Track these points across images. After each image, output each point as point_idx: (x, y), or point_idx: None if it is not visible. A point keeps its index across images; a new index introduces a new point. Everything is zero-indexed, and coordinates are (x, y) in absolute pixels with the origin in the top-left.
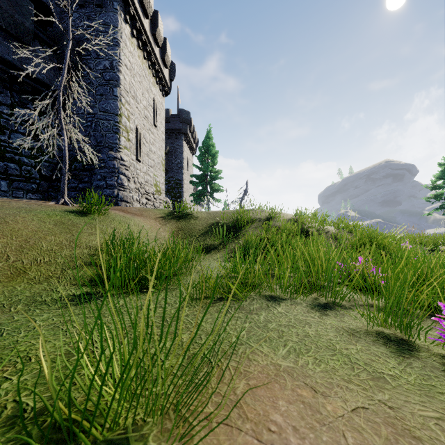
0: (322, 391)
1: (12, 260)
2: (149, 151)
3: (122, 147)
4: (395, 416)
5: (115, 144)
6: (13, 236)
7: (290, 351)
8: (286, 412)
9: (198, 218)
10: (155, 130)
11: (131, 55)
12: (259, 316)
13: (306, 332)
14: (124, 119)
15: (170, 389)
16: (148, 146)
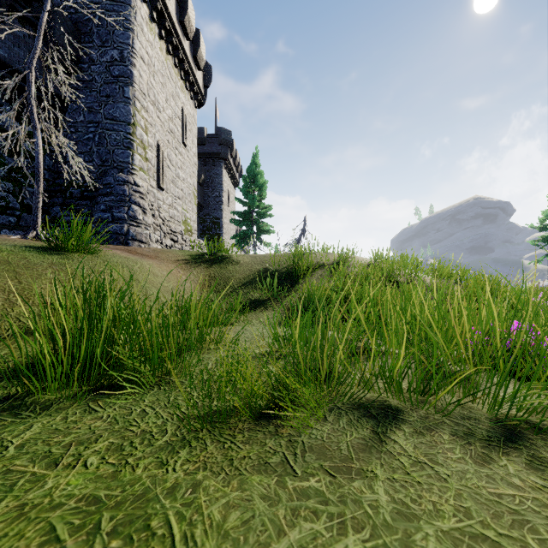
0: None
1: None
2: (175, 178)
3: (136, 168)
4: None
5: (126, 164)
6: None
7: None
8: None
9: (239, 263)
10: (184, 150)
11: (150, 46)
12: (370, 483)
13: None
14: (139, 131)
15: None
16: (174, 170)
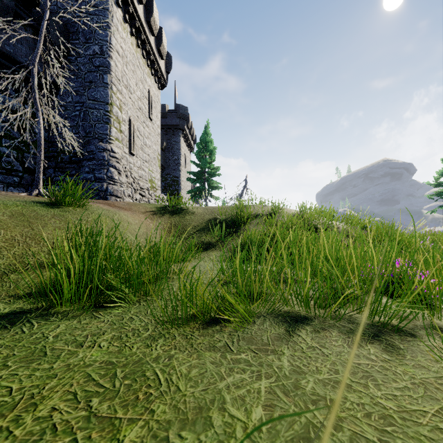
0: None
1: None
2: (143, 145)
3: (112, 139)
4: None
5: (105, 135)
6: None
7: None
8: None
9: (194, 214)
10: (150, 123)
11: (124, 42)
12: (279, 357)
13: (379, 402)
14: (115, 109)
15: None
16: (142, 139)
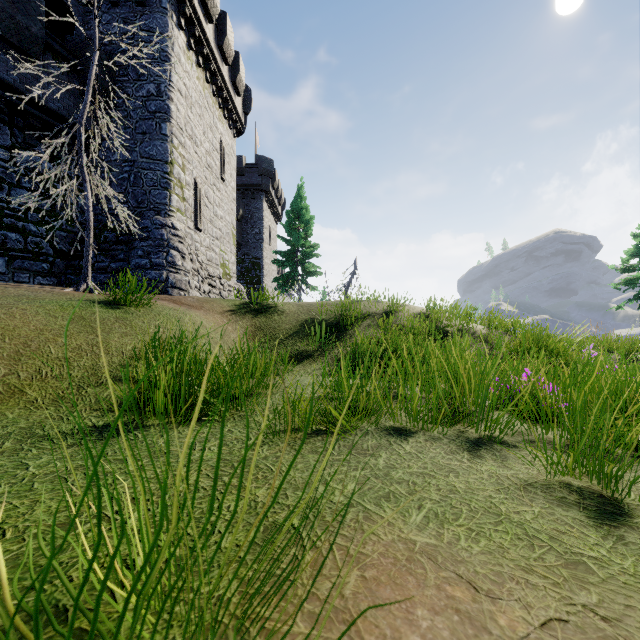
0: (487, 588)
1: (2, 373)
2: (213, 216)
3: (173, 210)
4: (616, 635)
5: (163, 206)
6: (6, 336)
7: (428, 517)
8: (431, 631)
9: (284, 313)
10: (222, 185)
11: (188, 77)
12: (376, 458)
13: (452, 484)
14: (176, 169)
15: (232, 588)
16: (212, 208)
